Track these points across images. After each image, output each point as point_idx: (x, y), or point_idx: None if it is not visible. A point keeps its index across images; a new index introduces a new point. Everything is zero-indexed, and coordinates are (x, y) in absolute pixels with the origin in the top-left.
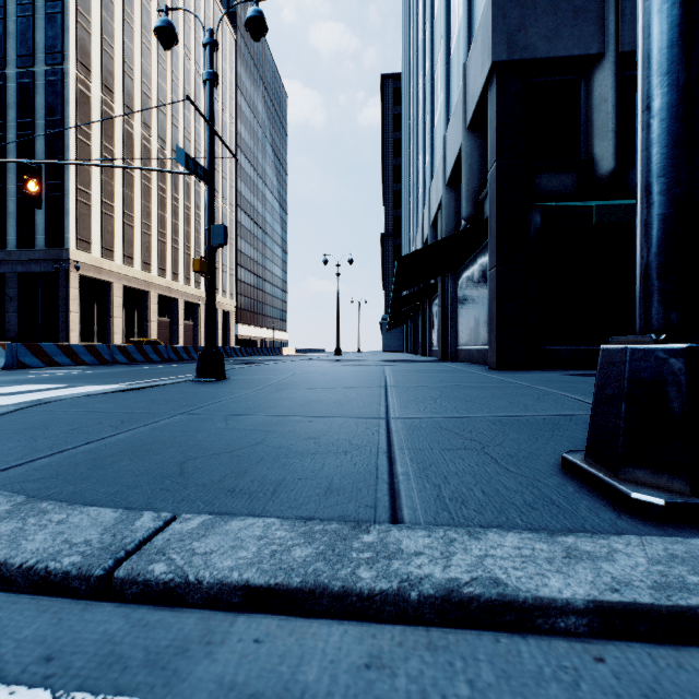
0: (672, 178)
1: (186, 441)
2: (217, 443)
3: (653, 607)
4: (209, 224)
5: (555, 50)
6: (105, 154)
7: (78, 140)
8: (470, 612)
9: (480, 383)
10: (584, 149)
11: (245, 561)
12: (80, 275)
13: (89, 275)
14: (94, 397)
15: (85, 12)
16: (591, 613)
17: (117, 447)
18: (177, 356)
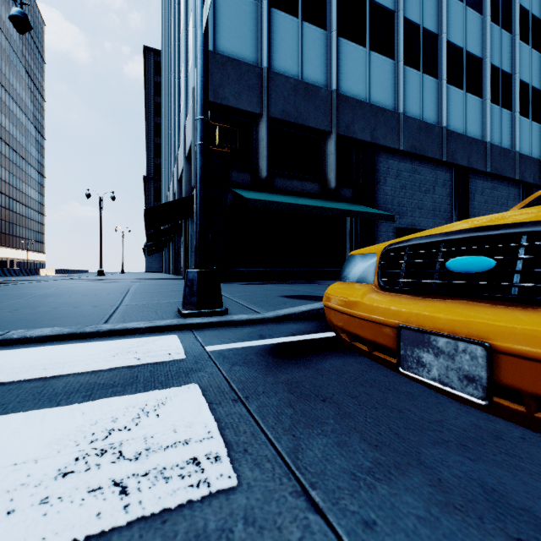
0: (200, 221)
1: None
2: (13, 319)
3: (160, 326)
4: None
5: (239, 105)
6: None
7: None
8: (117, 332)
9: None
10: (255, 161)
11: (47, 332)
12: None
13: None
14: None
15: None
16: (146, 328)
17: None
18: None
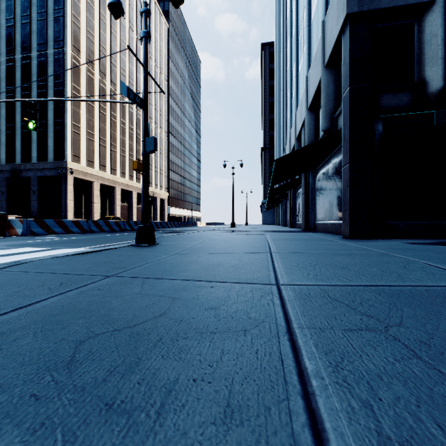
0: None
1: (98, 310)
2: (125, 314)
3: None
4: (144, 137)
5: (395, 1)
6: (88, 102)
7: (72, 94)
8: None
9: (344, 251)
10: (417, 74)
11: None
12: (74, 177)
13: (79, 177)
14: (58, 258)
15: (77, 15)
16: None
17: (35, 316)
18: (130, 227)
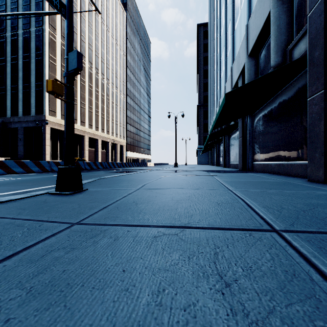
0: None
1: None
2: None
3: None
4: (66, 53)
5: None
6: (63, 69)
7: (49, 62)
8: None
9: None
10: None
11: None
12: (51, 128)
13: (55, 128)
14: None
15: None
16: None
17: None
18: (90, 167)
